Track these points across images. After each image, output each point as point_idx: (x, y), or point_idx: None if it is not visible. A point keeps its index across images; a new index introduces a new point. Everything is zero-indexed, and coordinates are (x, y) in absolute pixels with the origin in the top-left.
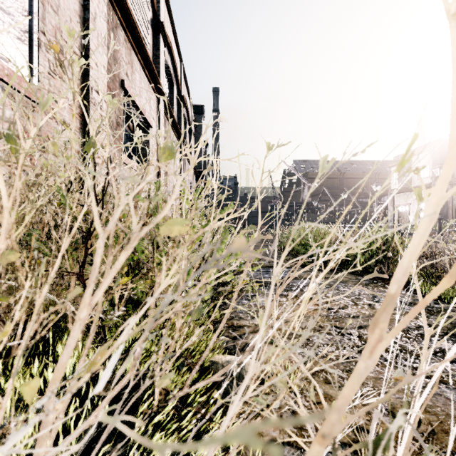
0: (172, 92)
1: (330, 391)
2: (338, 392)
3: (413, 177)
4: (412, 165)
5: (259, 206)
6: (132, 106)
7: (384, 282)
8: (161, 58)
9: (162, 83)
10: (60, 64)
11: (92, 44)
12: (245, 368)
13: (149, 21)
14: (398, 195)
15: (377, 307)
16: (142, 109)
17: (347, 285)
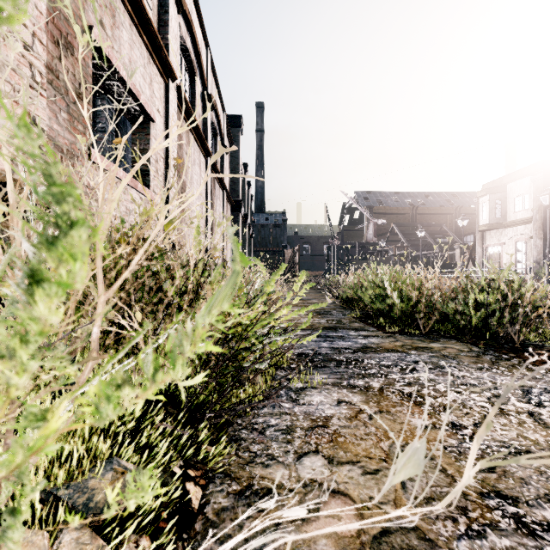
0: (194, 88)
1: None
2: None
3: (508, 209)
4: (506, 195)
5: None
6: (115, 80)
7: (521, 358)
8: (171, 27)
9: (173, 62)
10: None
11: None
12: None
13: None
14: (488, 233)
15: None
16: (134, 88)
17: (462, 364)
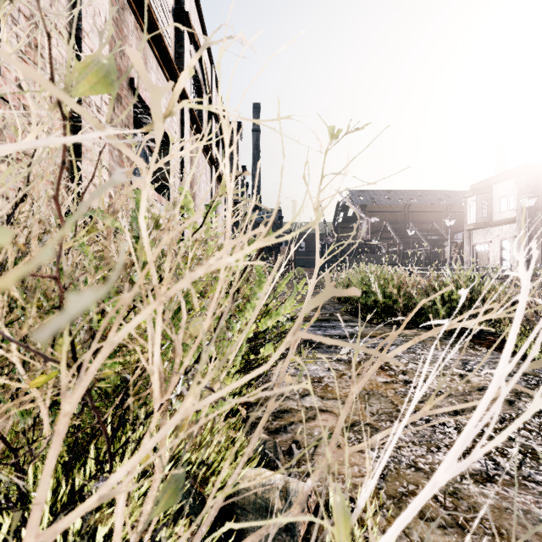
0: (201, 104)
1: (431, 537)
2: (443, 539)
3: (494, 209)
4: (492, 195)
5: (317, 232)
6: (146, 115)
7: (473, 342)
8: (186, 58)
9: (187, 88)
10: (36, 45)
11: (85, 23)
12: (292, 499)
13: (170, 10)
14: (476, 231)
15: (472, 379)
16: None
17: (425, 346)
